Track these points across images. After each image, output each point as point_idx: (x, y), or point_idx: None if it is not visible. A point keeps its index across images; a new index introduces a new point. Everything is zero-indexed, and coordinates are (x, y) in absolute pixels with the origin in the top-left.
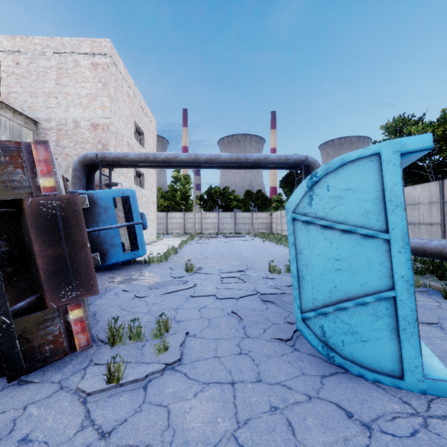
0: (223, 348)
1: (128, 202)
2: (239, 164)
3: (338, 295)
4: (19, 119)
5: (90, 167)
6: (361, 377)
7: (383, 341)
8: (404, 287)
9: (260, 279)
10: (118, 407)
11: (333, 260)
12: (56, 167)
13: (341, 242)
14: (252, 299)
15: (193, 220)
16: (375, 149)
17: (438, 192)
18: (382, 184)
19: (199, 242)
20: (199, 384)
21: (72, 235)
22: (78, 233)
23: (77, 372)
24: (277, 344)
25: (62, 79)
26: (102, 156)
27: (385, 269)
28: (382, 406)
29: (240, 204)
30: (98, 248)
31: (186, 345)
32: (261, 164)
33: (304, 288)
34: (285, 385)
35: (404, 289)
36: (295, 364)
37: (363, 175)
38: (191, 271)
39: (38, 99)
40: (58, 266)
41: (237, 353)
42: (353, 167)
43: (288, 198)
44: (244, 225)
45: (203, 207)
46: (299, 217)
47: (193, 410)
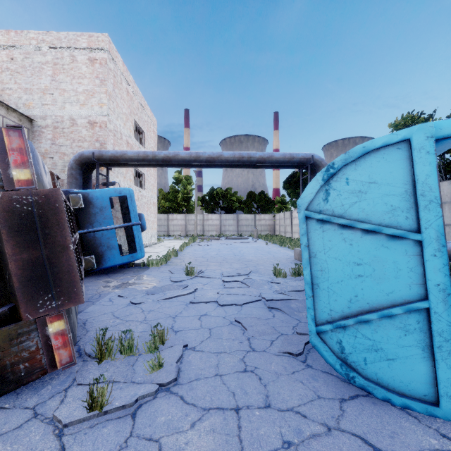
0: (226, 364)
1: (126, 202)
2: (242, 163)
3: (359, 305)
4: (13, 116)
5: (87, 166)
6: (387, 402)
7: (414, 360)
8: (440, 297)
9: (265, 283)
10: (99, 442)
11: (353, 265)
12: (37, 159)
13: (363, 243)
14: (257, 306)
15: (195, 222)
16: (404, 134)
17: (450, 192)
18: (412, 176)
19: (201, 244)
20: (197, 410)
21: (52, 236)
22: (59, 234)
23: (57, 395)
24: (287, 359)
25: (58, 75)
26: (99, 154)
27: (416, 276)
28: (417, 441)
29: (243, 206)
30: (93, 251)
31: (184, 360)
32: (265, 163)
33: (319, 296)
34: (298, 411)
35: (439, 299)
36: (308, 385)
37: (389, 166)
38: (191, 274)
39: (33, 96)
40: (35, 271)
41: (241, 371)
42: (377, 157)
43: (291, 199)
44: (246, 227)
45: (205, 208)
46: (313, 215)
47: (190, 446)
